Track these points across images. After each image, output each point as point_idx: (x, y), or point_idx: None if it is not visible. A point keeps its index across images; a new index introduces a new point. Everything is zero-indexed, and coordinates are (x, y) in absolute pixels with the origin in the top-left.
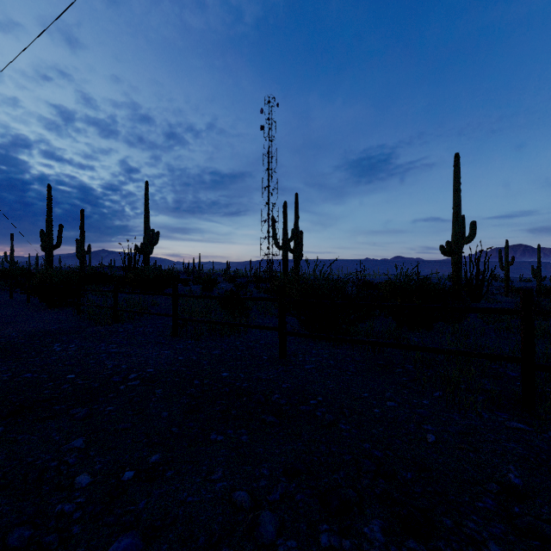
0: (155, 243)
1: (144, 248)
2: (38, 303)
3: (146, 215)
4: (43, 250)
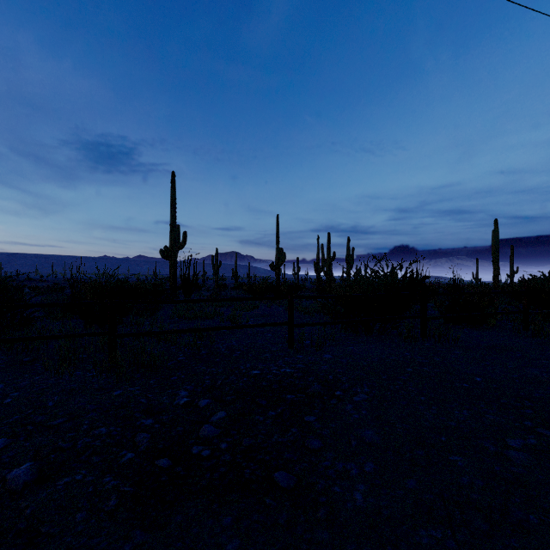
0: None
1: None
2: None
3: None
4: None
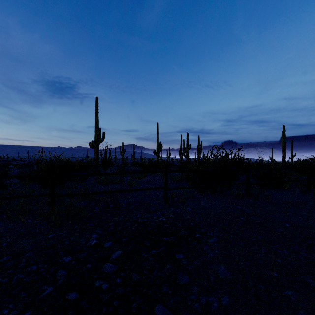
0: None
1: None
2: None
3: None
4: None
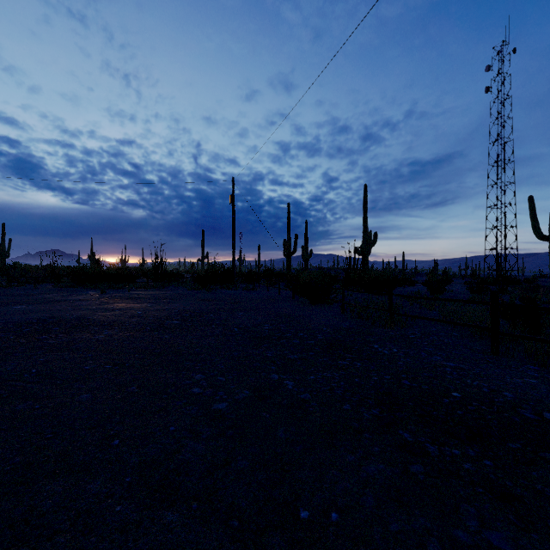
0: (373, 244)
1: (363, 249)
2: (298, 299)
3: (365, 217)
4: (284, 255)
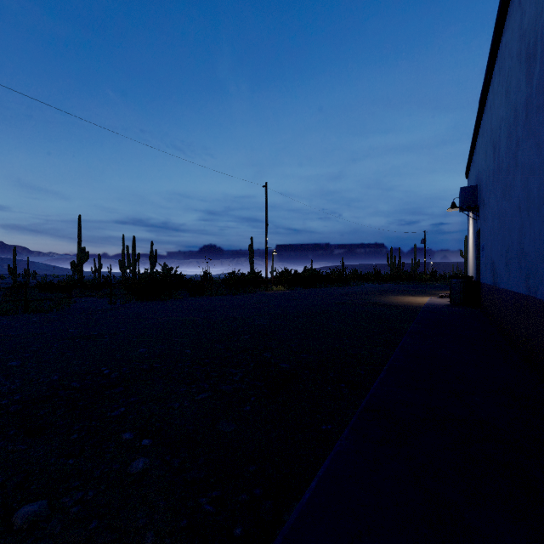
0: None
1: None
2: None
3: None
4: None
